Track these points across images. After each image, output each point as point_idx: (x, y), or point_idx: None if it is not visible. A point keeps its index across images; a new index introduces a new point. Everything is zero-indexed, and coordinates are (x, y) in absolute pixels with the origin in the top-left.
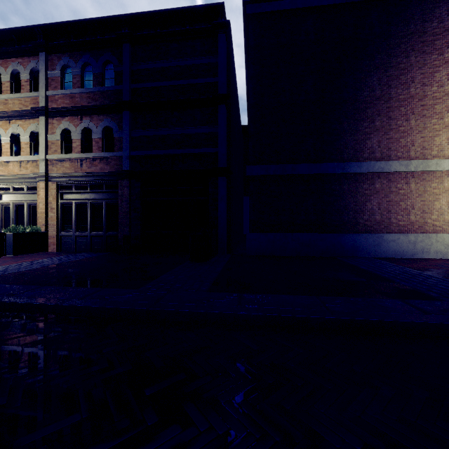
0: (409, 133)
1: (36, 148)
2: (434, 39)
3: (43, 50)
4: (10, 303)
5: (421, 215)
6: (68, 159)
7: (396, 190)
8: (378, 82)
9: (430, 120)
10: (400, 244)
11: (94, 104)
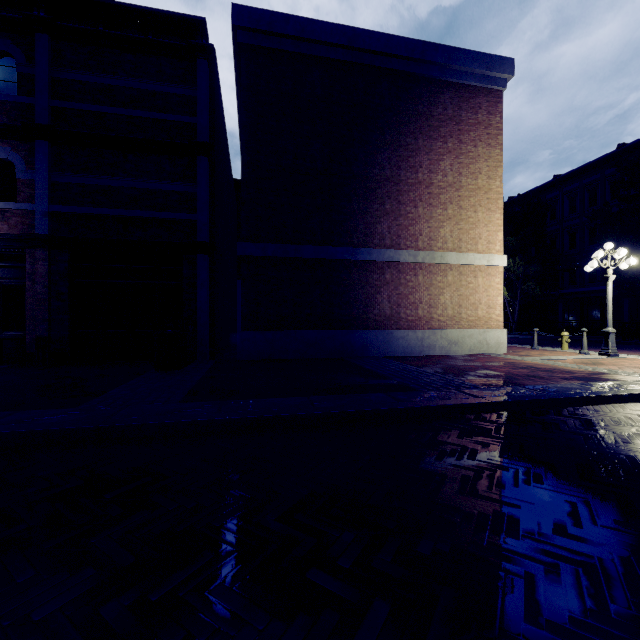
0: (417, 221)
1: None
2: (439, 126)
3: None
4: None
5: (428, 309)
6: None
7: (406, 282)
8: (388, 161)
9: (436, 210)
10: (409, 341)
11: None
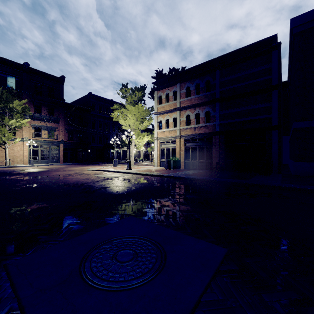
0: None
1: (175, 124)
2: None
3: (179, 82)
4: (211, 180)
5: None
6: (189, 128)
7: None
8: None
9: None
10: None
11: (200, 101)
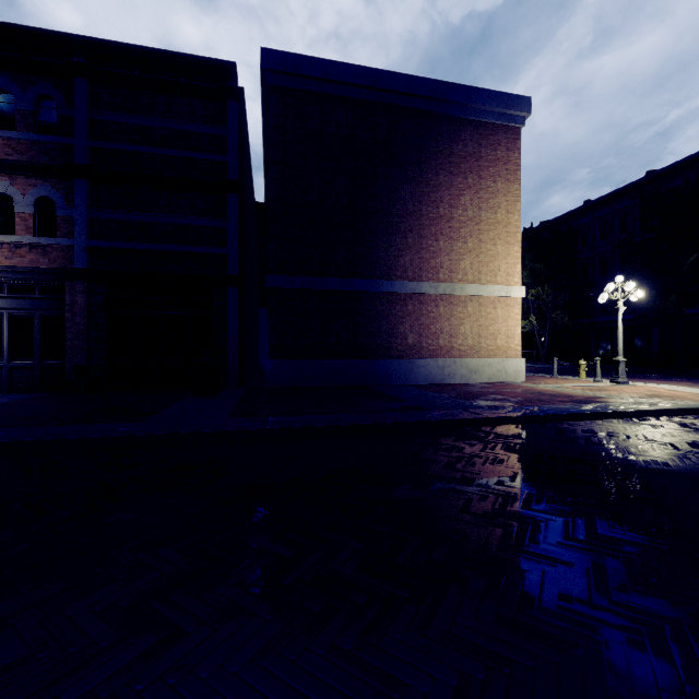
0: (438, 254)
1: None
2: (460, 162)
3: None
4: None
5: (449, 339)
6: None
7: (427, 313)
8: (410, 196)
9: (456, 243)
10: (430, 370)
11: (18, 158)
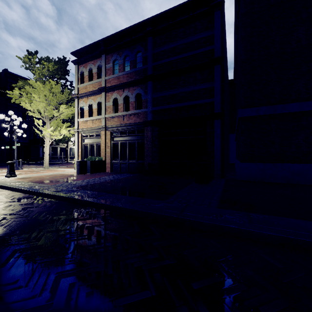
0: None
1: (100, 111)
2: None
3: (104, 53)
4: (94, 202)
5: None
6: (116, 116)
7: None
8: None
9: None
10: None
11: (130, 80)
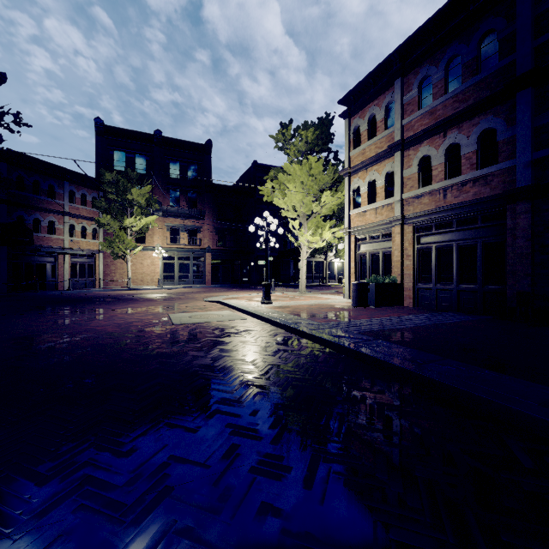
0: None
1: (390, 190)
2: None
3: (399, 75)
4: (425, 376)
5: None
6: (426, 193)
7: None
8: None
9: None
10: None
11: (463, 107)
